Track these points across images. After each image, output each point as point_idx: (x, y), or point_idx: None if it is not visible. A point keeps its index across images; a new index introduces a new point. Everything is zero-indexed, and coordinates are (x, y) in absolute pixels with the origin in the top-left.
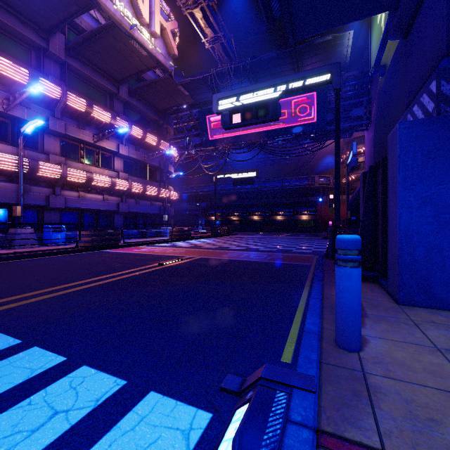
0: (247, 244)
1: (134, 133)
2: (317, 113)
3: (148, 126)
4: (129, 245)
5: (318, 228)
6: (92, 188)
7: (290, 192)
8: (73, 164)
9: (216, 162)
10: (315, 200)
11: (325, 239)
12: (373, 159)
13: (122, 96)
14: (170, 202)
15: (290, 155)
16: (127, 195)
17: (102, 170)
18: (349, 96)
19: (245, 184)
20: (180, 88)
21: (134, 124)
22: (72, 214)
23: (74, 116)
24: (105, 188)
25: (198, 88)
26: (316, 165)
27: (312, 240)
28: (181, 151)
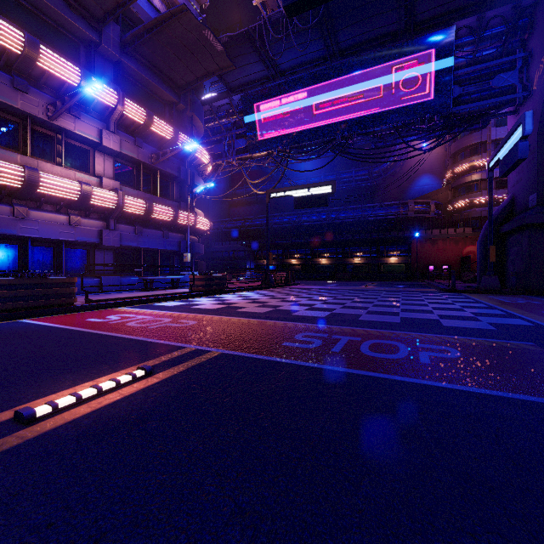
0: (325, 302)
1: (130, 112)
2: (434, 85)
3: (159, 112)
4: (94, 306)
5: (412, 276)
6: (42, 201)
7: (372, 225)
8: (0, 154)
9: (268, 174)
10: (410, 234)
11: (451, 292)
12: (537, 155)
13: (109, 49)
14: (198, 234)
15: (371, 174)
16: (117, 217)
17: (67, 171)
18: (488, 57)
19: (313, 205)
20: (207, 36)
21: (133, 100)
22: (5, 247)
23: (1, 62)
24: (72, 201)
25: (241, 54)
26: (406, 189)
27: (431, 293)
28: (216, 161)
